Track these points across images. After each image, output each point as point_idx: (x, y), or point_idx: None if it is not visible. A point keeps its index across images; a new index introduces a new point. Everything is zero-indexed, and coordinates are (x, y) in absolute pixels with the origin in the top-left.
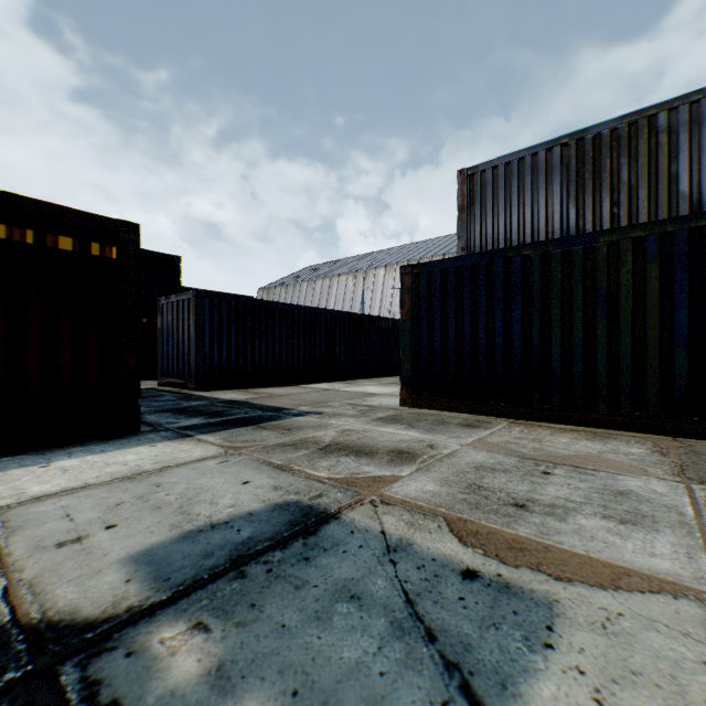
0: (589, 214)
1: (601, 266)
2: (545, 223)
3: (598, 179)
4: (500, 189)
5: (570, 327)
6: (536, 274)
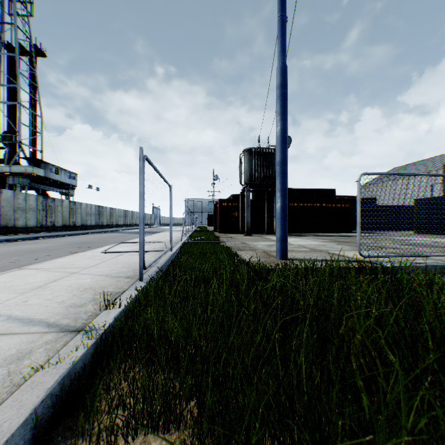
0: None
1: None
2: None
3: None
4: None
5: None
6: None
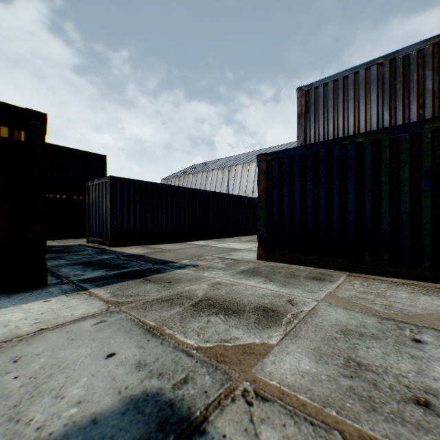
0: (400, 115)
1: (426, 148)
2: (364, 123)
3: (407, 88)
4: (329, 100)
5: (398, 198)
6: (368, 156)
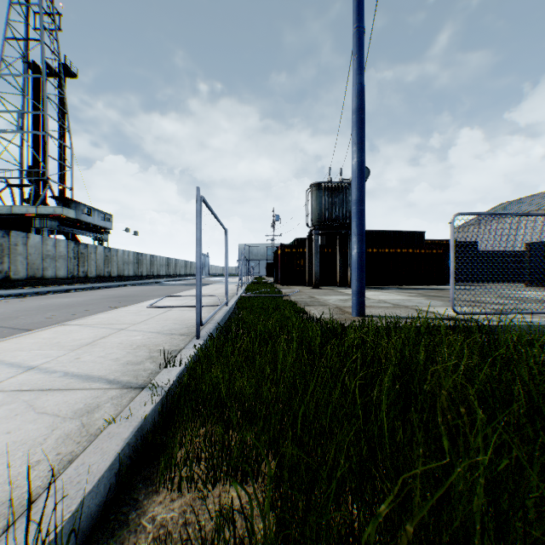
0: None
1: None
2: None
3: None
4: None
5: None
6: None
